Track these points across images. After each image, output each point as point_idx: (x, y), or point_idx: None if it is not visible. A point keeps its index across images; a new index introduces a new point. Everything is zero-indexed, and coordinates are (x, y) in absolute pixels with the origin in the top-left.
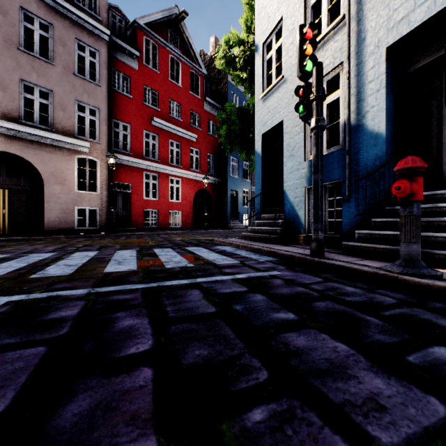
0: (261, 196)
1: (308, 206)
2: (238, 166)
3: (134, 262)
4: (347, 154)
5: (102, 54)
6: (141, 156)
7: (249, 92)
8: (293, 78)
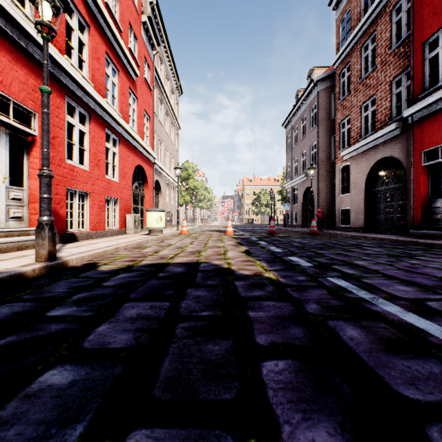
0: None
1: None
2: None
3: None
4: None
5: None
6: None
7: None
8: None
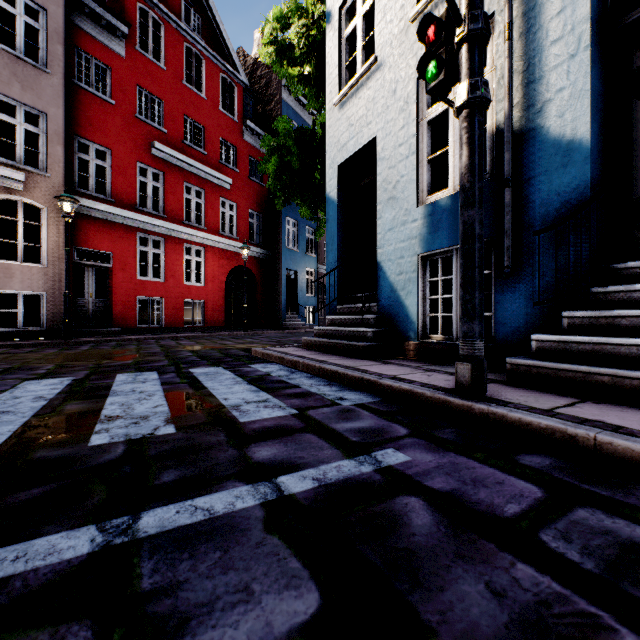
0: (337, 274)
1: (423, 289)
2: (298, 233)
3: (17, 423)
4: (507, 185)
5: (51, 16)
6: (132, 206)
7: (316, 106)
8: (395, 58)
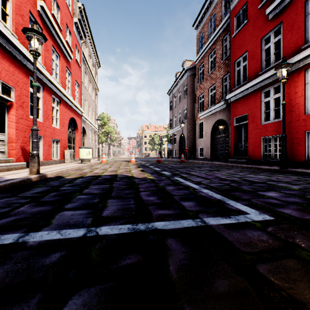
0: None
1: None
2: None
3: None
4: None
5: None
6: None
7: None
8: None
